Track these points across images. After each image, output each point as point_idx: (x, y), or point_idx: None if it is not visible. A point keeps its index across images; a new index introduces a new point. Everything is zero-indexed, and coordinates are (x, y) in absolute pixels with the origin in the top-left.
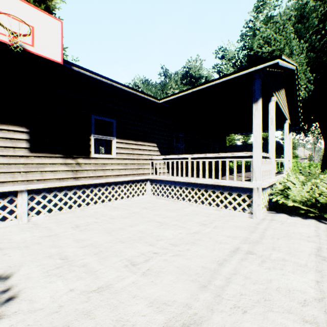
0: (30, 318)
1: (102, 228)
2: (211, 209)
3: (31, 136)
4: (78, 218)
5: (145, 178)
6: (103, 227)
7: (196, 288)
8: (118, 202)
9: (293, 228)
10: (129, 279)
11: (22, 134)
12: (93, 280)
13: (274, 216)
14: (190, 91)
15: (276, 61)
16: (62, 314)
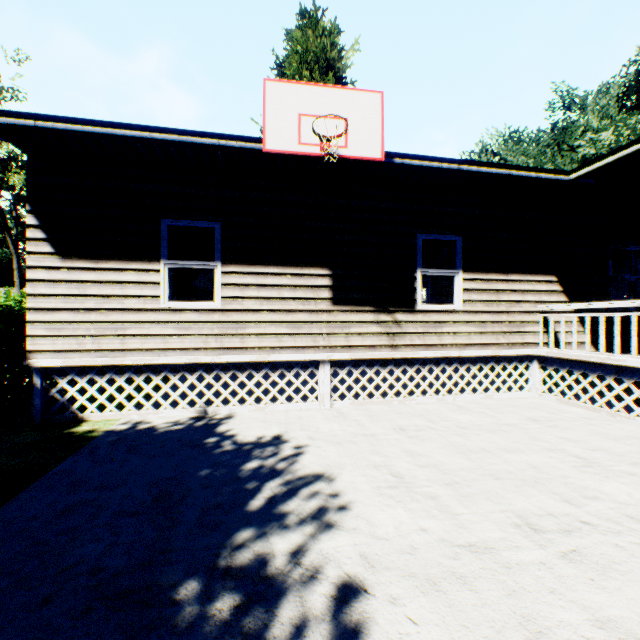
0: (375, 545)
1: (447, 441)
2: None
3: (334, 280)
4: (398, 415)
5: (527, 354)
6: (447, 439)
7: None
8: (466, 398)
9: None
10: (530, 554)
11: (323, 279)
12: (455, 527)
13: None
14: None
15: None
16: (419, 561)
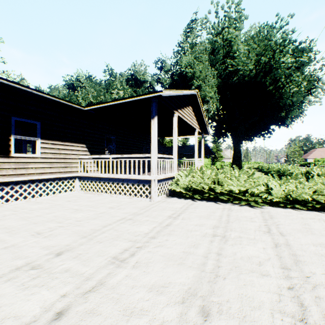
0: None
1: (20, 217)
2: (126, 198)
3: None
4: None
5: (74, 176)
6: (20, 216)
7: (79, 238)
8: (43, 198)
9: (172, 205)
10: (32, 240)
11: None
12: (2, 244)
13: (167, 199)
14: (109, 104)
15: (160, 94)
16: None
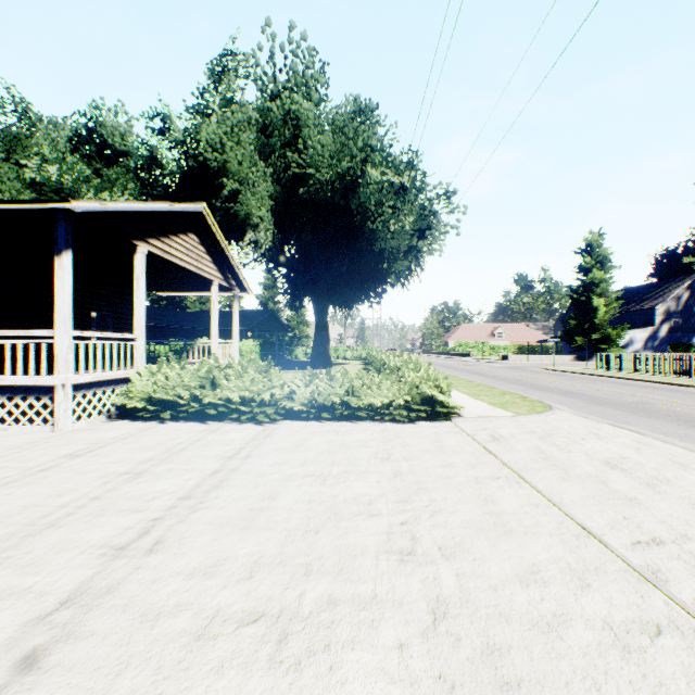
0: None
1: None
2: None
3: None
4: None
5: None
6: None
7: None
8: None
9: (102, 434)
10: None
11: None
12: None
13: (103, 425)
14: None
15: (67, 206)
16: None
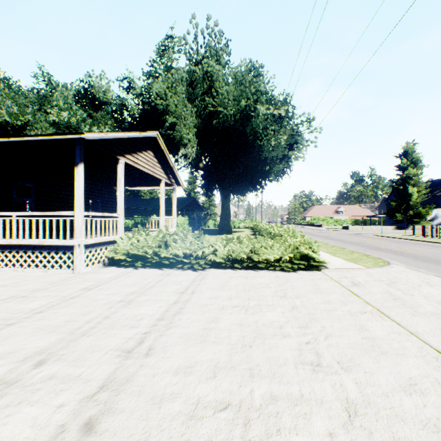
0: None
1: None
2: (39, 271)
3: None
4: None
5: None
6: None
7: None
8: None
9: (102, 275)
10: None
11: None
12: None
13: (101, 269)
14: (7, 140)
15: (82, 136)
16: None
